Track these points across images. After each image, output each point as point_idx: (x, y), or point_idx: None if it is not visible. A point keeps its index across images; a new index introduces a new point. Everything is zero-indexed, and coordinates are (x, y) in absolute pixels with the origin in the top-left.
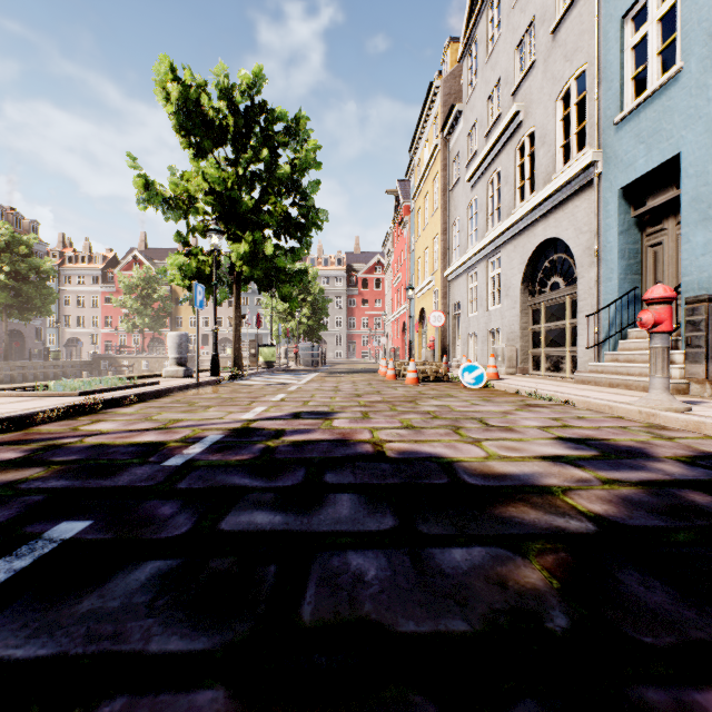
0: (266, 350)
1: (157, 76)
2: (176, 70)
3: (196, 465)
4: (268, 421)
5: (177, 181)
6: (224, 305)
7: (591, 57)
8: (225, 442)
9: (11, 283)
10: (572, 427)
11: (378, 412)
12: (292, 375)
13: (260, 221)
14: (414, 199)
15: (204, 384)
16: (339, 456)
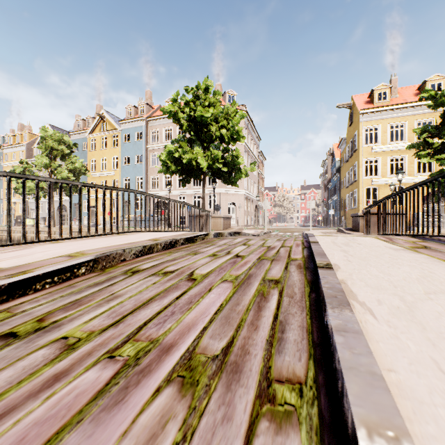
0: None
1: None
2: None
3: None
4: None
5: None
6: None
7: None
8: None
9: None
10: None
11: None
12: None
13: None
14: (3, 165)
15: None
16: None
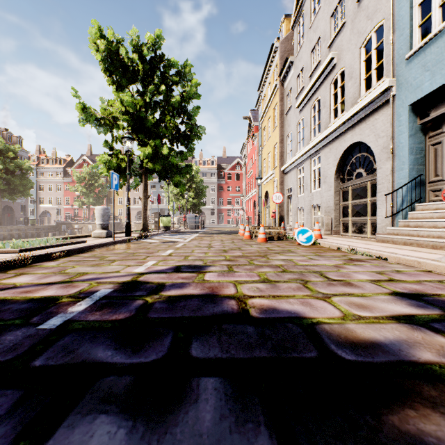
0: (164, 219)
1: (91, 36)
2: (103, 31)
3: (70, 328)
4: (154, 274)
5: (105, 107)
6: (140, 190)
7: (387, 14)
8: (110, 297)
9: (3, 176)
10: (398, 281)
11: (240, 265)
12: (181, 235)
13: (160, 133)
14: (261, 121)
15: (118, 242)
16: (207, 316)
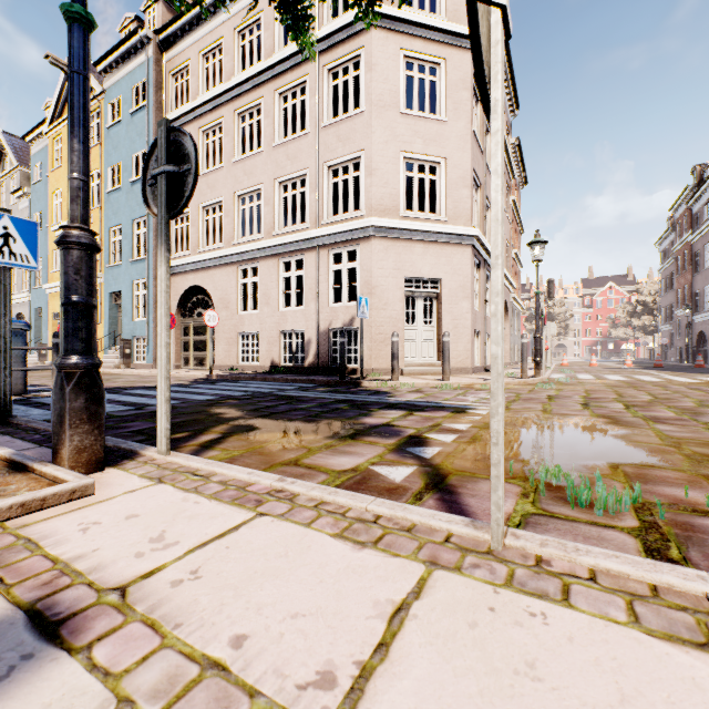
0: None
1: None
2: None
3: None
4: None
5: None
6: None
7: None
8: None
9: None
10: None
11: None
12: None
13: None
14: None
15: None
16: None
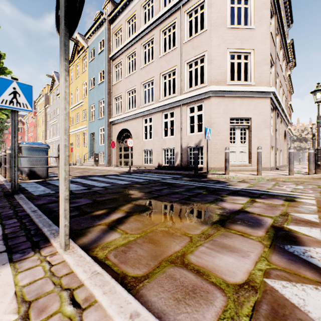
0: None
1: None
2: None
3: None
4: None
5: None
6: None
7: None
8: None
9: None
10: None
11: None
12: None
13: None
14: (37, 115)
15: None
16: None
